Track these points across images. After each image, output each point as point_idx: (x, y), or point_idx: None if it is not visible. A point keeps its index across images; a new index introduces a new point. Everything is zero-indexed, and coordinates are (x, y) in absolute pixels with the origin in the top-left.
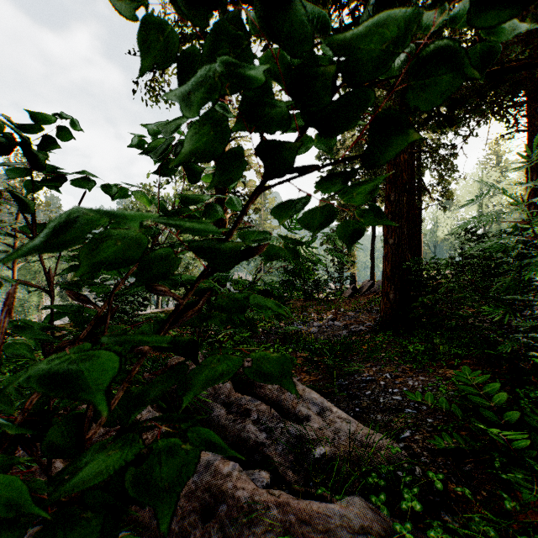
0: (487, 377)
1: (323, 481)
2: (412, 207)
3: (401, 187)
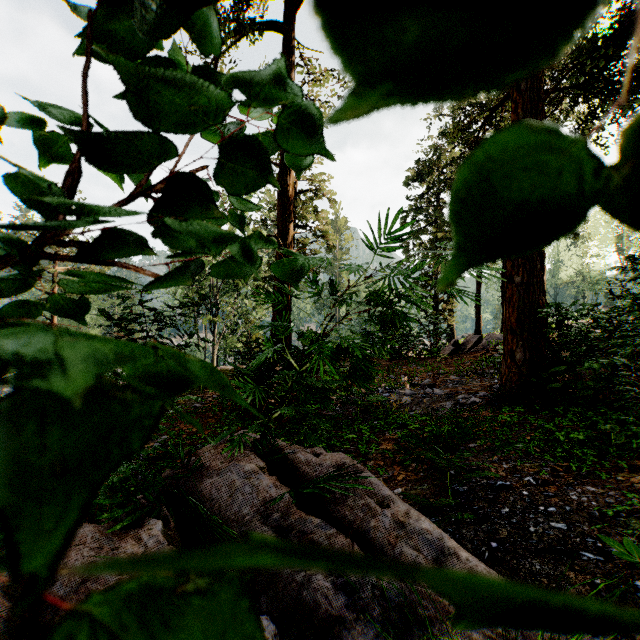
0: None
1: None
2: None
3: None
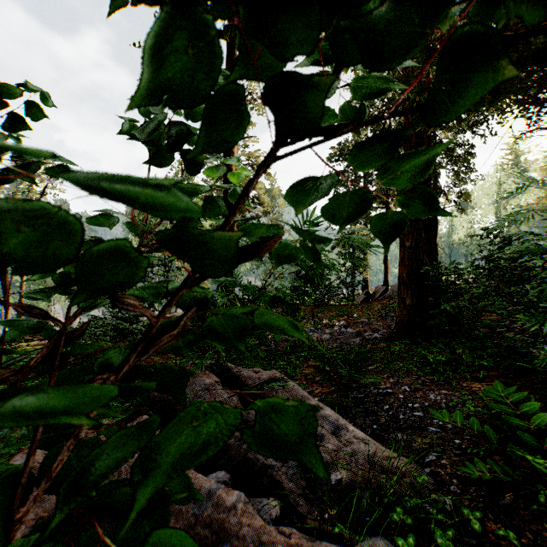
0: (524, 394)
1: (339, 512)
2: None
3: None
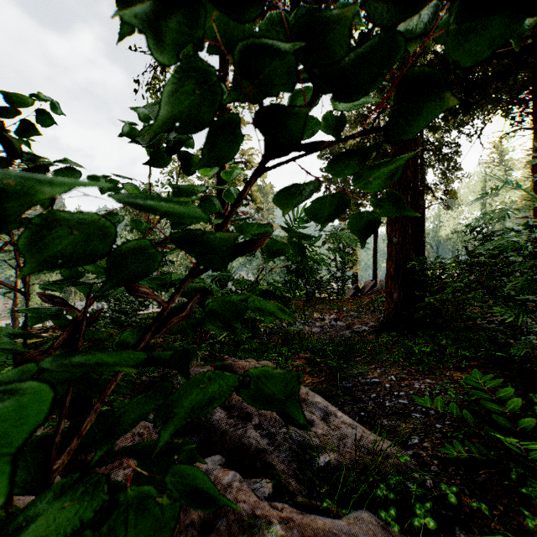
0: (500, 381)
1: (328, 491)
2: (415, 205)
3: (405, 185)
